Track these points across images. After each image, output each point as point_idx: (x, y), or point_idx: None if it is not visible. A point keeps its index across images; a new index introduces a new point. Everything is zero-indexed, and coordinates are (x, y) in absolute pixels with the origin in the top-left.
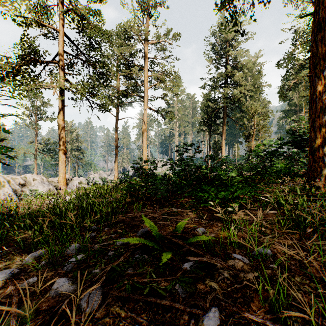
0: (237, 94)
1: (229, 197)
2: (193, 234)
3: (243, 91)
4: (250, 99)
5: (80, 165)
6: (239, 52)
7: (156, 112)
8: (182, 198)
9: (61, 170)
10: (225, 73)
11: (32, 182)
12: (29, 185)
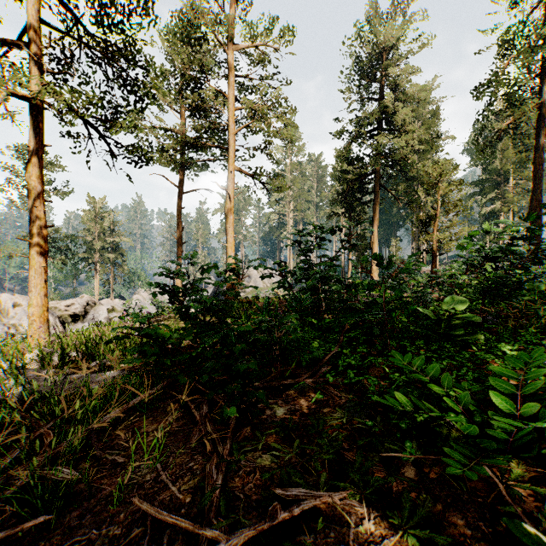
0: (400, 148)
1: (520, 411)
2: None
3: (411, 142)
4: (420, 160)
5: (118, 277)
6: (404, 71)
7: (253, 177)
8: (317, 393)
9: (36, 290)
10: (379, 109)
11: (11, 310)
12: (5, 315)
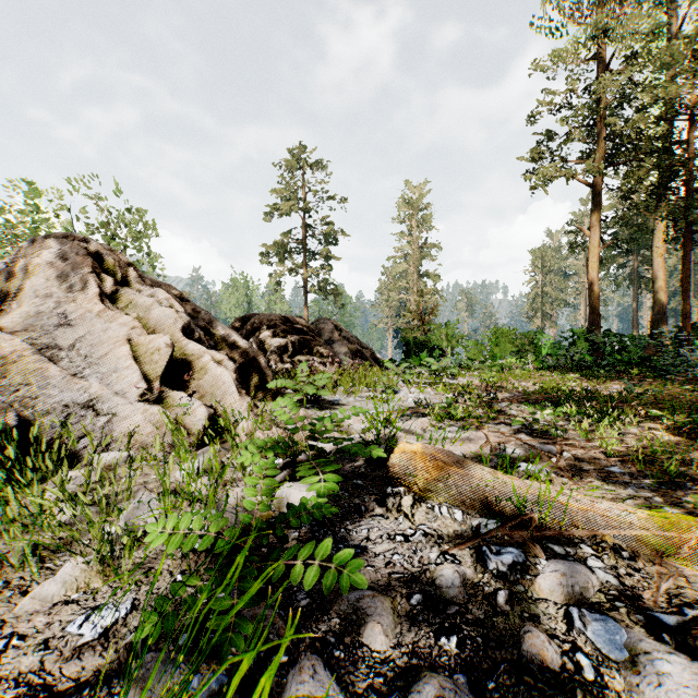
0: None
1: None
2: None
3: None
4: None
5: None
6: None
7: None
8: None
9: None
10: None
11: None
12: None
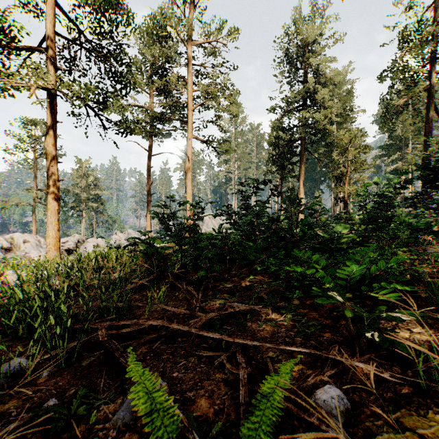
0: (321, 120)
1: (358, 275)
2: (314, 426)
3: (329, 115)
4: (337, 129)
5: (99, 222)
6: (324, 60)
7: (206, 143)
8: (250, 276)
9: (51, 226)
10: (304, 90)
11: (22, 245)
12: (17, 249)
